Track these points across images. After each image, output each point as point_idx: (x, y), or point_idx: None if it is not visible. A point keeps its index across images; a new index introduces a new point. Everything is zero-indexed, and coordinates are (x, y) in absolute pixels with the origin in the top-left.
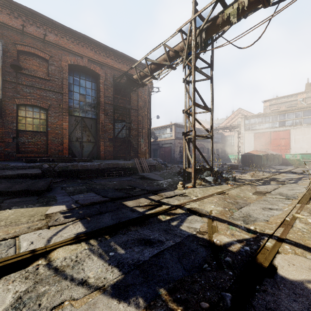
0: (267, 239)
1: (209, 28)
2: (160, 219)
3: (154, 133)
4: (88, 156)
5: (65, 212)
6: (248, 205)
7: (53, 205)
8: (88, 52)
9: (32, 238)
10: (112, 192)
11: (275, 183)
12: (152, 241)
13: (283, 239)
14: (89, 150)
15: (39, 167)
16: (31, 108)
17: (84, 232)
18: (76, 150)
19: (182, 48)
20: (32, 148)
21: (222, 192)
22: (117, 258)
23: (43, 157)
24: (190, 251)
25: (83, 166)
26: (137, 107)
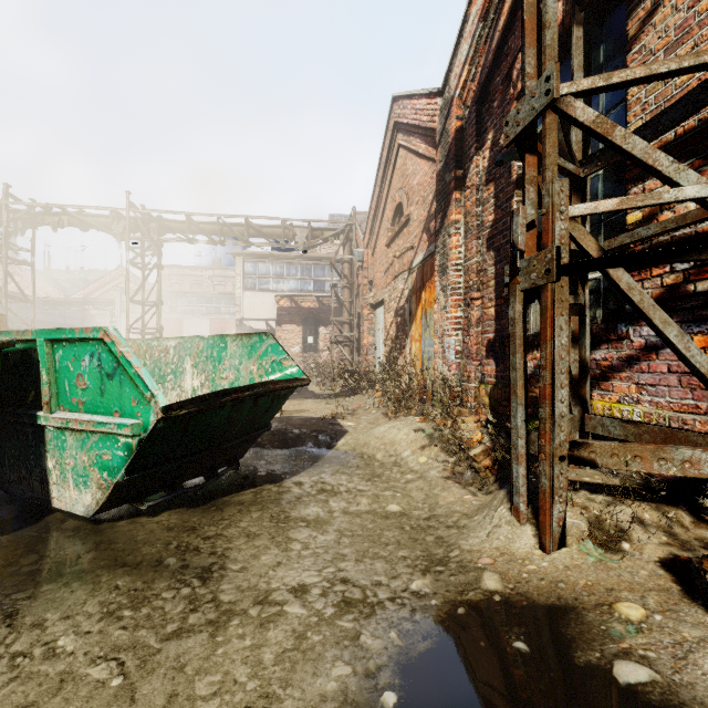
0: None
1: (28, 221)
2: None
3: None
4: None
5: None
6: None
7: None
8: None
9: None
10: None
11: None
12: None
13: None
14: None
15: None
16: None
17: None
18: None
19: None
20: None
21: None
22: None
23: None
24: None
25: None
26: None
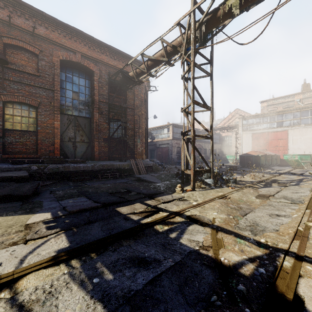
0: (283, 257)
1: (209, 21)
2: (156, 230)
3: (151, 134)
4: (82, 157)
5: (49, 221)
6: (253, 211)
7: (37, 212)
8: (81, 47)
9: (2, 258)
10: (105, 196)
11: (277, 186)
12: (147, 260)
13: (302, 257)
14: (82, 150)
15: (27, 169)
16: (19, 106)
17: (67, 248)
18: (69, 151)
19: (181, 43)
20: (20, 148)
21: (224, 195)
22: (102, 287)
23: (32, 158)
24: (193, 275)
25: (76, 168)
26: (134, 106)
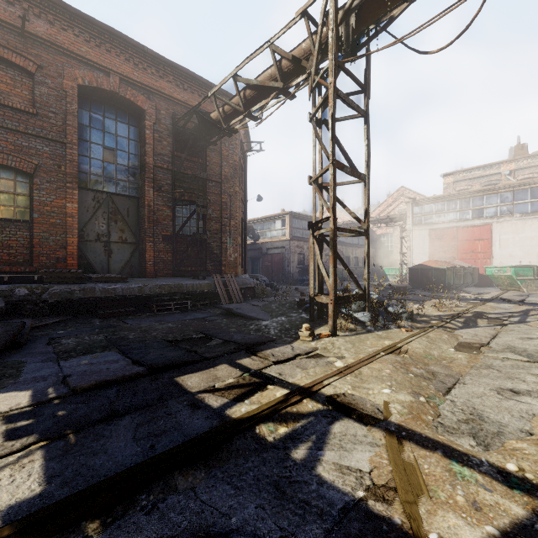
0: None
1: (365, 7)
2: (261, 438)
3: (253, 230)
4: (122, 270)
5: (20, 414)
6: (460, 383)
7: (3, 390)
8: (120, 64)
9: None
10: (159, 348)
11: (486, 324)
12: None
13: None
14: (123, 259)
15: (6, 294)
16: None
17: (34, 500)
18: (96, 259)
19: (309, 53)
20: None
21: (395, 347)
22: None
23: (22, 273)
24: None
25: (107, 291)
26: (220, 178)
